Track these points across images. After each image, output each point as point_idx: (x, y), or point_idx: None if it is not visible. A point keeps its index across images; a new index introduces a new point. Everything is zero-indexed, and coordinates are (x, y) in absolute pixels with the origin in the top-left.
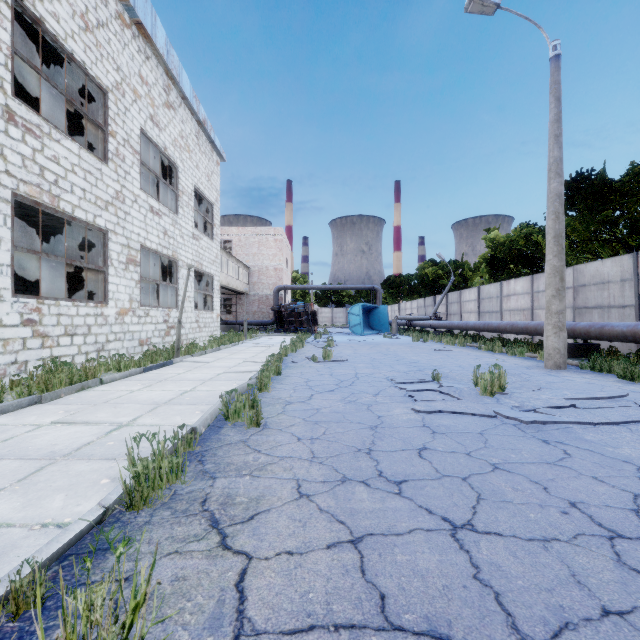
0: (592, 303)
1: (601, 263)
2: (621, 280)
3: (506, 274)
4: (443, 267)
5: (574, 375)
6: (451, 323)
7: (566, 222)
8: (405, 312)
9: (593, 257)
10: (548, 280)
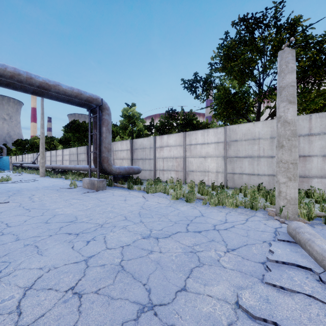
0: (72, 159)
1: (73, 148)
2: (76, 154)
3: (65, 146)
4: (45, 139)
5: (42, 178)
6: (34, 165)
7: (71, 134)
8: (25, 159)
9: (83, 145)
10: (40, 154)
